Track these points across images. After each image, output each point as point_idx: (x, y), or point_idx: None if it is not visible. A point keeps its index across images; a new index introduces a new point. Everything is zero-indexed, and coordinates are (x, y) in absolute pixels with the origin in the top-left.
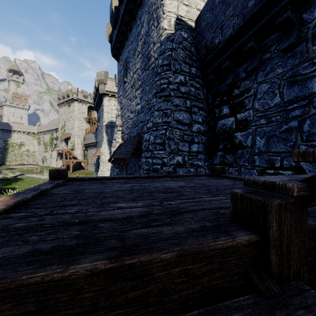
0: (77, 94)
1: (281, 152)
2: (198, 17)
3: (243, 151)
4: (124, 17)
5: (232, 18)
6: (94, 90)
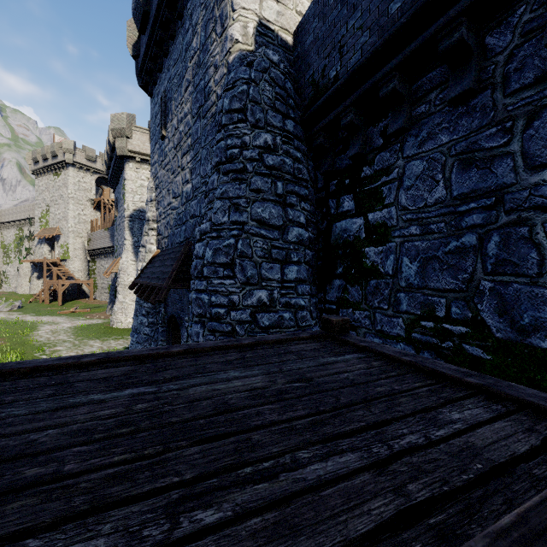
0: (73, 152)
1: (448, 291)
2: (299, 27)
3: (379, 282)
4: (160, 11)
5: (360, 32)
6: (107, 147)
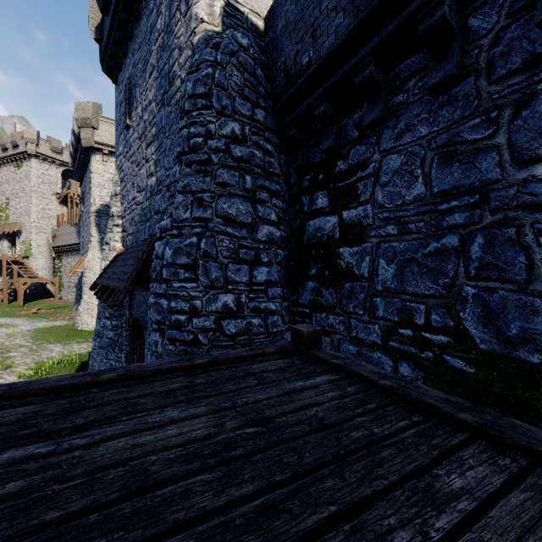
0: (36, 143)
1: (427, 296)
2: (271, 10)
3: (354, 285)
4: None
5: (334, 13)
6: (72, 138)
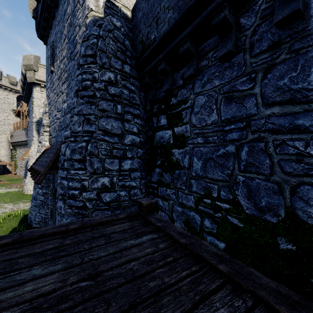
0: None
1: (218, 180)
2: (135, 6)
3: (180, 171)
4: None
5: (167, 10)
6: (21, 76)
